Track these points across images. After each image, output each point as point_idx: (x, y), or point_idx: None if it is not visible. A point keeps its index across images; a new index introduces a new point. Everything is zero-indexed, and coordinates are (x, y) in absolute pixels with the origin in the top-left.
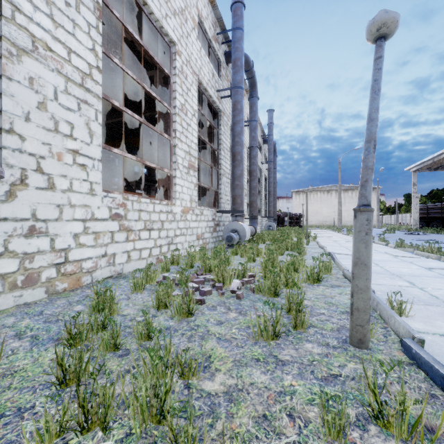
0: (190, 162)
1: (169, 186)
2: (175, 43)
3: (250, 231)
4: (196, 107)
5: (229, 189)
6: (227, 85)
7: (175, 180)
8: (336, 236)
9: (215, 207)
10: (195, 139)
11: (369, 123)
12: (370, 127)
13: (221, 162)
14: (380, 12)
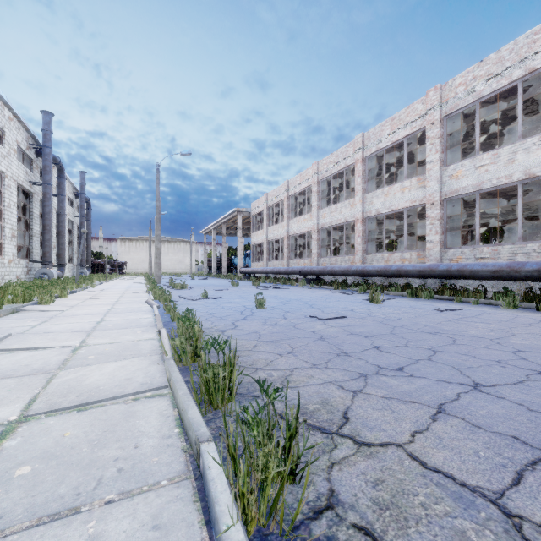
0: (13, 234)
1: (0, 248)
2: (5, 172)
3: (58, 274)
4: (16, 200)
5: (39, 245)
6: (37, 172)
7: (4, 245)
8: (133, 279)
9: (26, 258)
10: (15, 219)
11: (80, 249)
12: (80, 250)
13: (33, 228)
14: (83, 229)
